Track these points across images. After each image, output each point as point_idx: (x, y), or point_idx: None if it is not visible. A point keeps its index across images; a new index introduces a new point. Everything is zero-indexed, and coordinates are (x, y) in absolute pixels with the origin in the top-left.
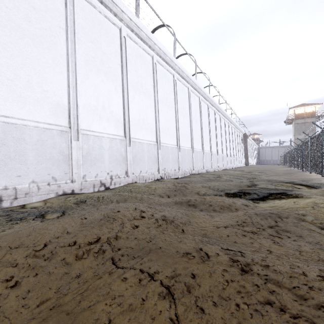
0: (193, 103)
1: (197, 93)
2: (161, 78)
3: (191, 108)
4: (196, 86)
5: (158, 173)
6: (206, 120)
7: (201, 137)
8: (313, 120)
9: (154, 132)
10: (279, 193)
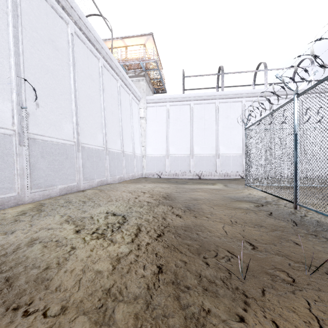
0: None
1: None
2: None
3: None
4: None
5: None
6: None
7: None
8: None
9: None
10: None
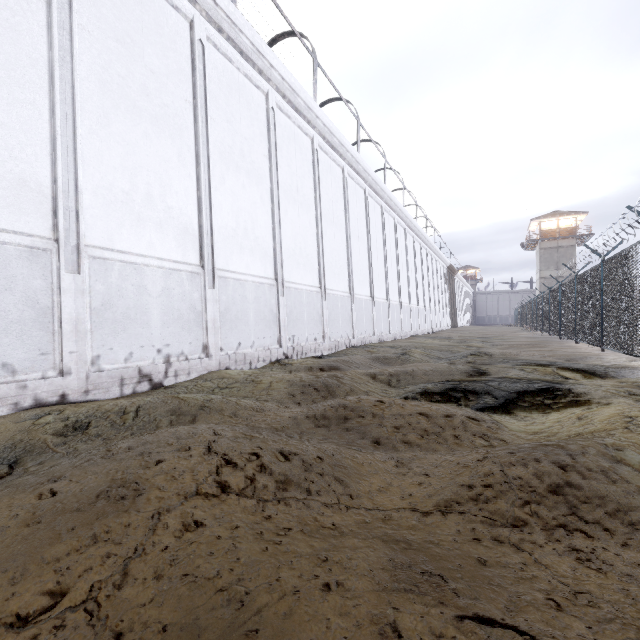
0: (353, 200)
1: (360, 181)
2: (286, 143)
3: (349, 210)
4: (358, 167)
5: (279, 347)
6: (379, 236)
7: (368, 272)
8: (572, 243)
9: (269, 258)
10: (538, 391)
